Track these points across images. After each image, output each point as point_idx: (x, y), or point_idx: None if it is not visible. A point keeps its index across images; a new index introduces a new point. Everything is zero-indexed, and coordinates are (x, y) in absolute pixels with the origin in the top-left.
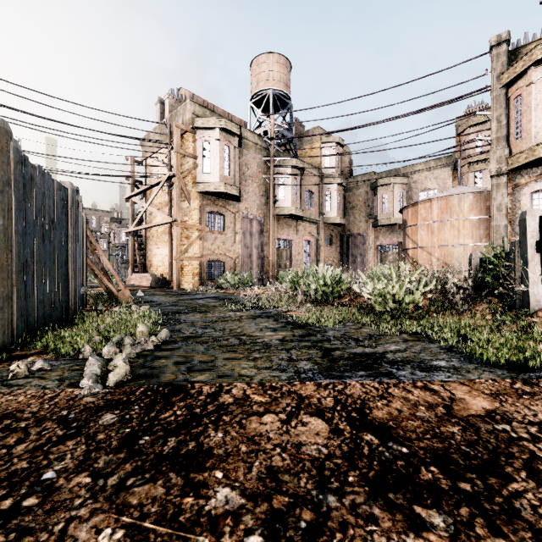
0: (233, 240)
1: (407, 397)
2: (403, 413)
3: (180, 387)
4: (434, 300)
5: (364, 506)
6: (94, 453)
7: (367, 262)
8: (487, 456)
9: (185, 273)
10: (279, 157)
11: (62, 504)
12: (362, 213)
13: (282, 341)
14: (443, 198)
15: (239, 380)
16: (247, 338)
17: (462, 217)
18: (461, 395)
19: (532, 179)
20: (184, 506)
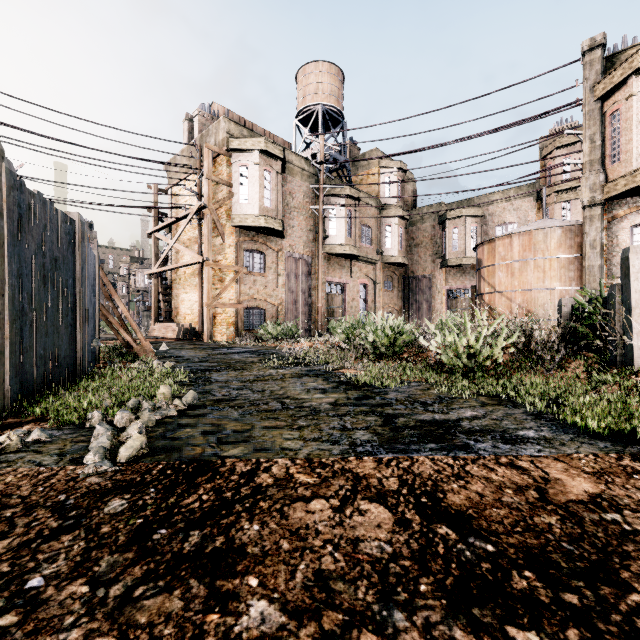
0: (275, 283)
1: (490, 477)
2: (486, 498)
3: (208, 464)
4: (516, 355)
5: (441, 627)
6: (95, 552)
7: (434, 309)
8: (595, 556)
9: (219, 322)
10: (329, 184)
11: (48, 623)
12: (429, 252)
13: (334, 405)
14: (525, 233)
15: (280, 455)
16: (291, 401)
17: (549, 255)
18: (556, 475)
19: (632, 210)
20: (207, 626)
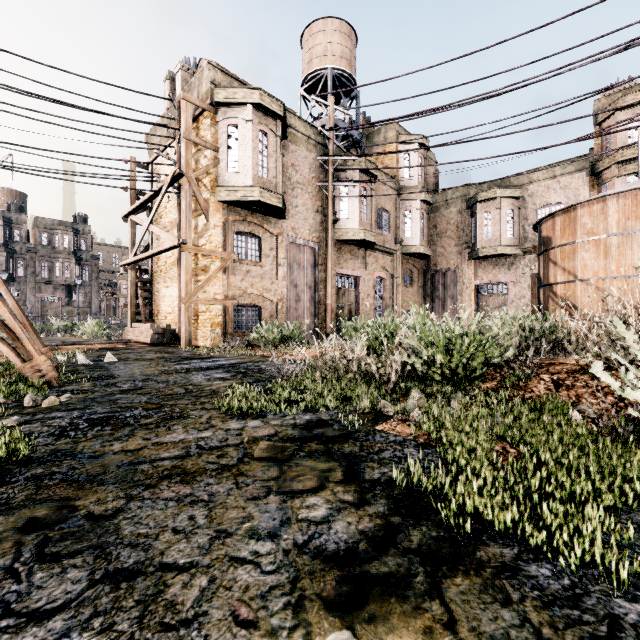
0: (274, 274)
1: None
2: None
3: None
4: None
5: None
6: None
7: (460, 307)
8: None
9: (202, 322)
10: (340, 155)
11: None
12: (454, 241)
13: None
14: (629, 193)
15: None
16: None
17: None
18: None
19: None
20: None
